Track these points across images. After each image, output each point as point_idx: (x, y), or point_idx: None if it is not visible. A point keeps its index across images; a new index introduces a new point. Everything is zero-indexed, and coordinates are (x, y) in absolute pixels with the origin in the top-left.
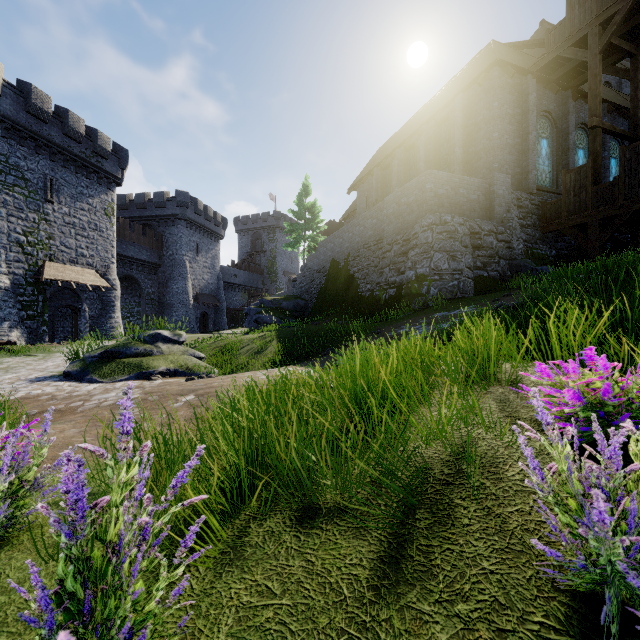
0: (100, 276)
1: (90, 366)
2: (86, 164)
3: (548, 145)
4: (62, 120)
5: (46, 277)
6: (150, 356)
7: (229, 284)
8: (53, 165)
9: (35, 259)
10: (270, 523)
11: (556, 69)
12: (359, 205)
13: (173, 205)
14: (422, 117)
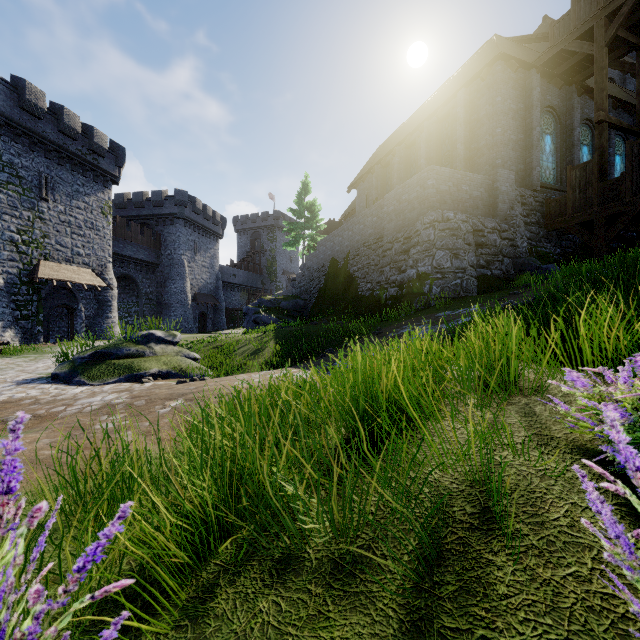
0: (96, 275)
1: (79, 368)
2: (82, 162)
3: (552, 141)
4: (57, 117)
5: (41, 276)
6: (142, 357)
7: (228, 284)
8: (48, 162)
9: (30, 258)
10: (244, 580)
11: (560, 63)
12: (359, 204)
13: (171, 204)
14: (423, 113)
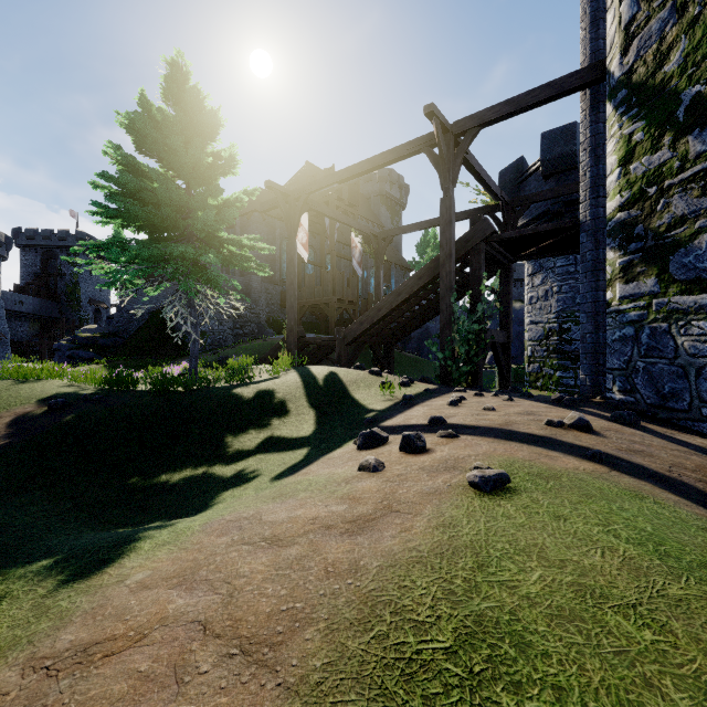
0: None
1: None
2: None
3: None
4: None
5: None
6: None
7: (12, 312)
8: None
9: None
10: None
11: None
12: None
13: None
14: None
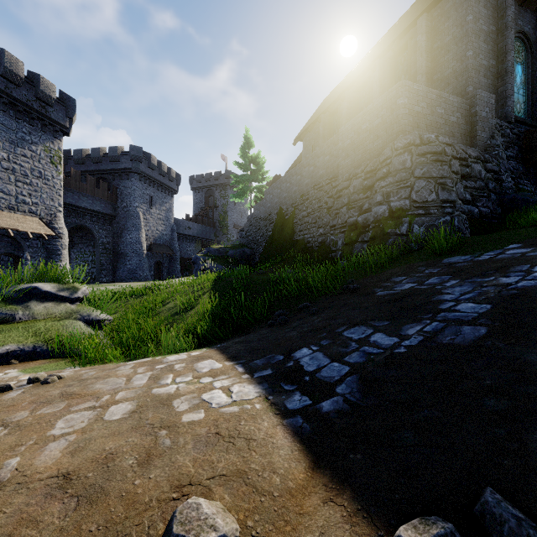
0: (44, 224)
1: None
2: (27, 109)
3: (523, 72)
4: None
5: None
6: (8, 323)
7: (183, 235)
8: None
9: None
10: None
11: None
12: (305, 155)
13: (127, 159)
14: (374, 54)
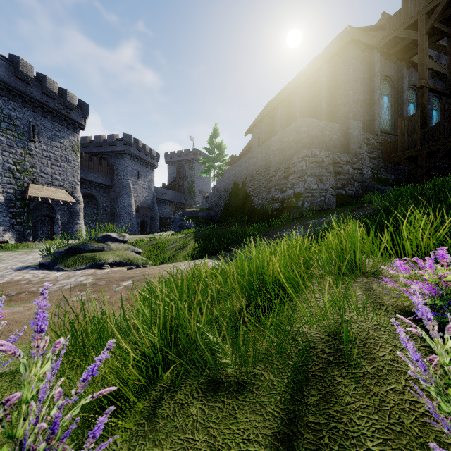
0: (69, 194)
1: (58, 259)
2: (59, 114)
3: (388, 100)
4: (41, 83)
5: (30, 195)
6: (102, 251)
7: (161, 200)
8: (35, 115)
9: (22, 182)
10: (180, 395)
11: (394, 46)
12: (253, 144)
13: (121, 144)
14: (298, 81)
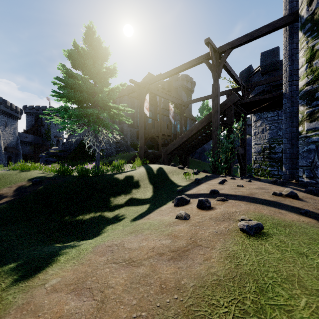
0: None
1: None
2: None
3: None
4: None
5: None
6: None
7: (23, 141)
8: None
9: None
10: None
11: None
12: None
13: None
14: None
